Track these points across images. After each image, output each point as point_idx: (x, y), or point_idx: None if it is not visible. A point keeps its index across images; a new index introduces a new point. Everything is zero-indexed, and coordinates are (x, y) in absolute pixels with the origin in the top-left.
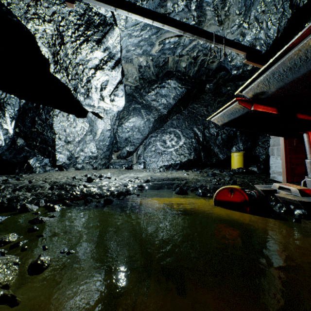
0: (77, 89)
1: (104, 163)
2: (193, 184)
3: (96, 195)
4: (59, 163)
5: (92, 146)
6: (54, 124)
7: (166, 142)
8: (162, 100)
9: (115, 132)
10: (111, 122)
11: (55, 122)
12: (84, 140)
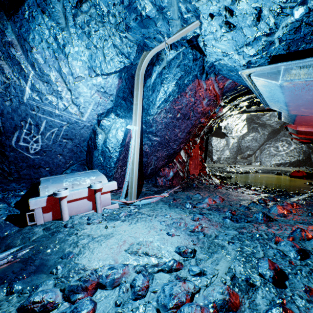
0: (227, 133)
1: (233, 161)
2: (289, 173)
3: (235, 172)
4: (213, 160)
5: (227, 152)
6: (212, 143)
7: (278, 147)
8: (274, 119)
9: (240, 143)
10: (237, 138)
11: (213, 142)
12: (223, 149)
